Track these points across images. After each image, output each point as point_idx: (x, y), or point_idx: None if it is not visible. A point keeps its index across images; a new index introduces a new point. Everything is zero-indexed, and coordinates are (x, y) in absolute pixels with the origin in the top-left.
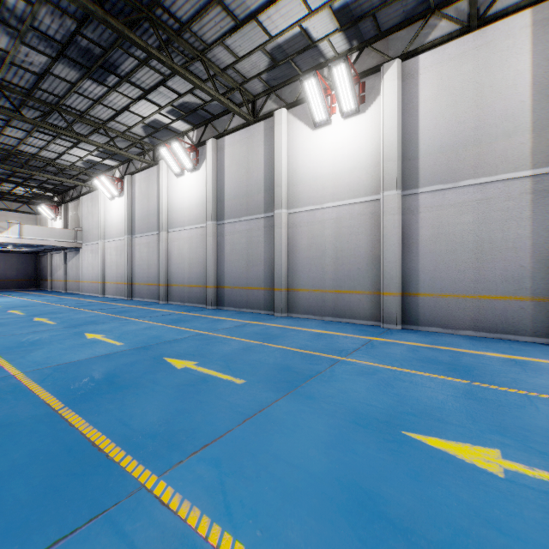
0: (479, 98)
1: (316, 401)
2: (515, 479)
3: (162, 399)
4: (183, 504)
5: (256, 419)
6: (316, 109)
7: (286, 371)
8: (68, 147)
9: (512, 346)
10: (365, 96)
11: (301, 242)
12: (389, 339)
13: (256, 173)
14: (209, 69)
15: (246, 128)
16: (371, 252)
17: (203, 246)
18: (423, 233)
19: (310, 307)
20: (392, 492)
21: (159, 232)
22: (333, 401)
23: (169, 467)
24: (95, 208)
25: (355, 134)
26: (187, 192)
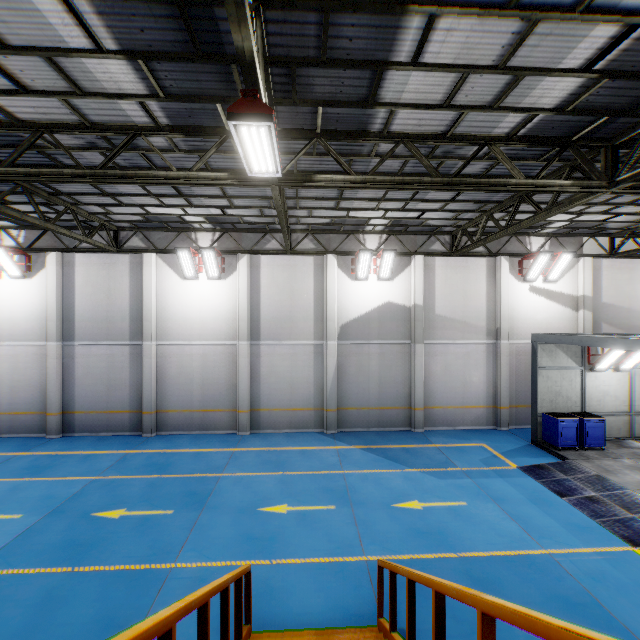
0: (292, 294)
1: (219, 508)
2: (289, 512)
3: (134, 539)
4: (193, 564)
5: (196, 527)
6: (187, 268)
7: (193, 496)
8: None
9: (305, 438)
10: (226, 268)
11: (171, 370)
12: (244, 447)
13: (119, 301)
14: (77, 212)
15: (107, 254)
16: (230, 381)
17: (40, 367)
18: (263, 370)
19: (180, 425)
20: (256, 531)
21: None
22: (227, 505)
23: (175, 559)
24: None
25: (218, 293)
26: (8, 300)
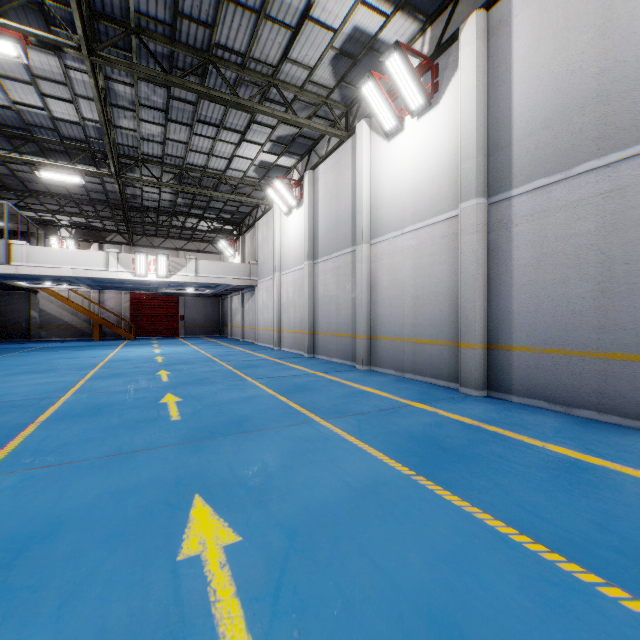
0: None
1: None
2: None
3: None
4: None
5: None
6: None
7: None
8: (235, 144)
9: None
10: None
11: None
12: None
13: None
14: None
15: None
16: None
17: (448, 259)
18: None
19: None
20: None
21: (356, 245)
22: None
23: None
24: (270, 233)
25: None
26: (409, 160)
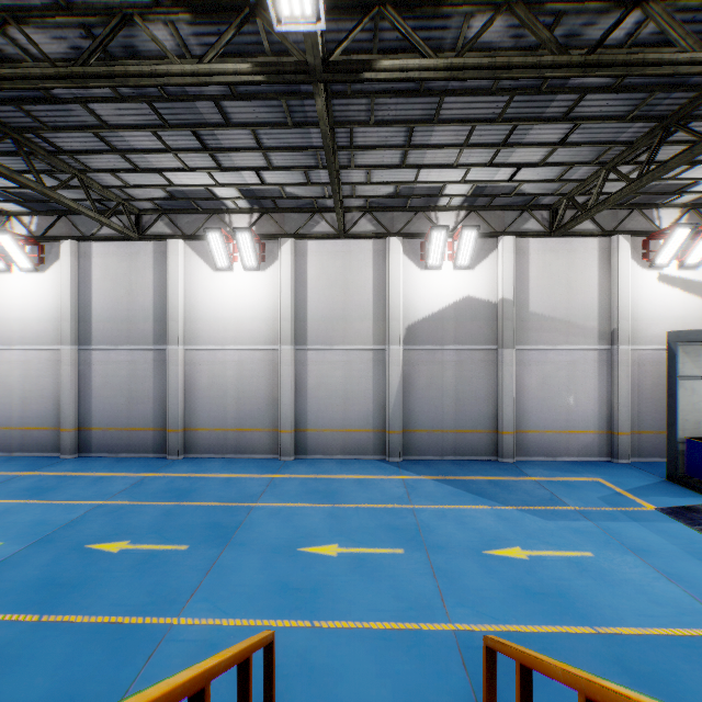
0: (346, 288)
1: (247, 546)
2: (341, 555)
3: (130, 580)
4: (202, 620)
5: (214, 569)
6: (219, 256)
7: (216, 528)
8: None
9: (362, 465)
10: (265, 257)
11: (201, 380)
12: (286, 474)
13: (142, 298)
14: (87, 184)
15: (128, 242)
16: (271, 394)
17: (53, 375)
18: (310, 382)
19: (211, 446)
20: (294, 578)
21: None
22: (258, 542)
23: (180, 612)
24: None
25: (256, 287)
26: (19, 298)
